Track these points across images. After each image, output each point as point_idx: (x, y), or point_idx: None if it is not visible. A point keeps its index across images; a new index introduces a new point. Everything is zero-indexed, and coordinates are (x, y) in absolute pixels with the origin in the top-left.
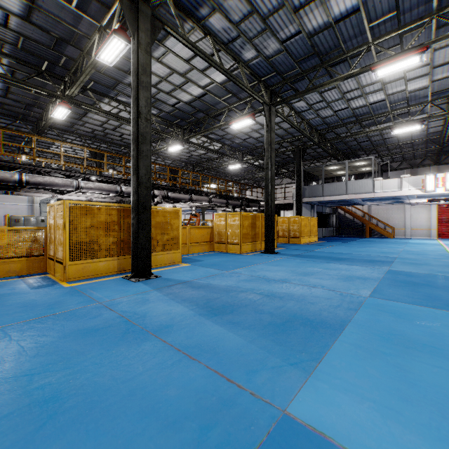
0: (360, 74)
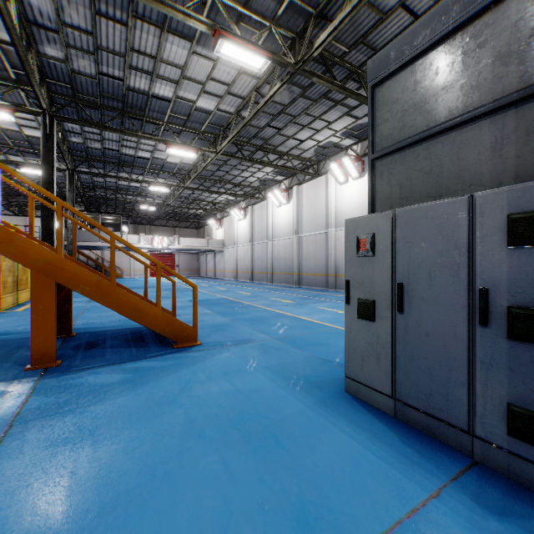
0: (135, 174)
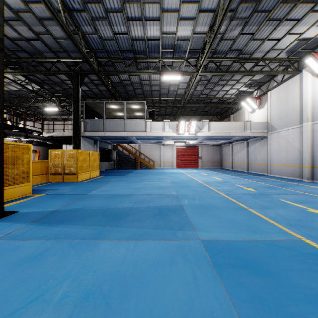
0: None
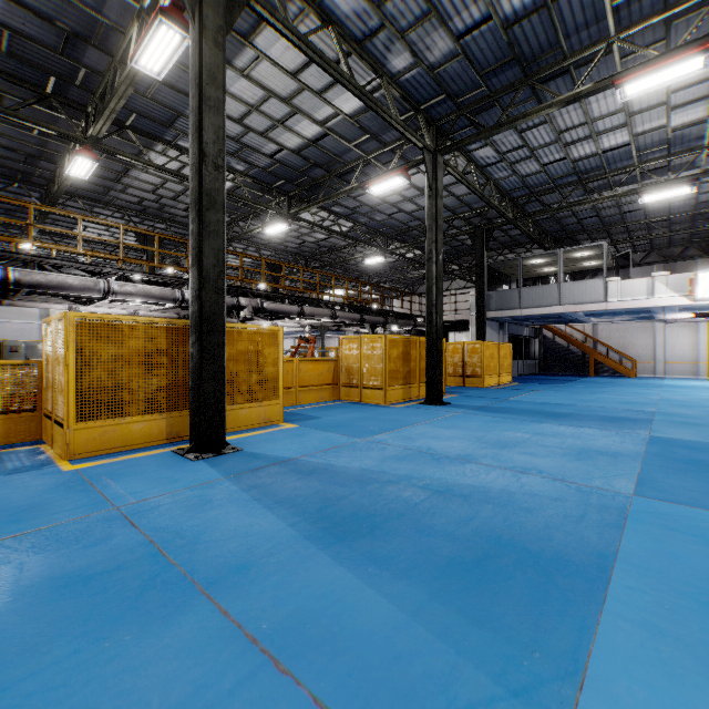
0: (591, 98)
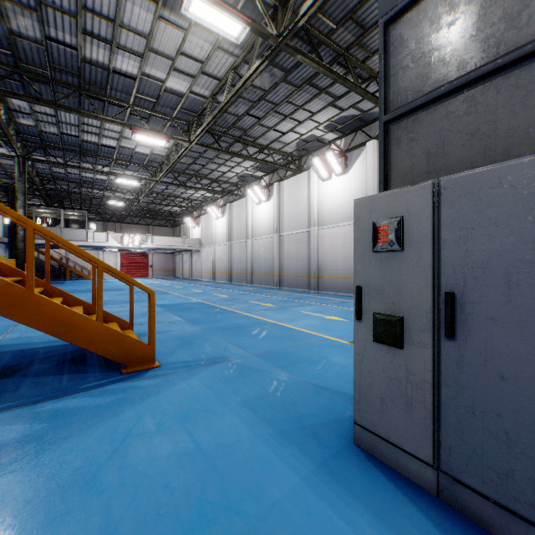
0: (100, 165)
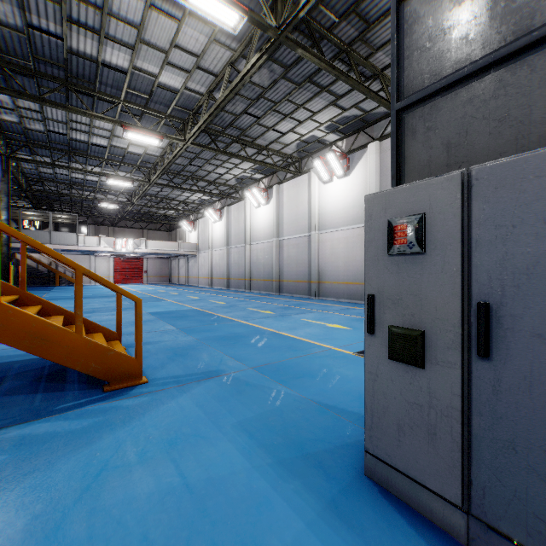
0: (90, 166)
